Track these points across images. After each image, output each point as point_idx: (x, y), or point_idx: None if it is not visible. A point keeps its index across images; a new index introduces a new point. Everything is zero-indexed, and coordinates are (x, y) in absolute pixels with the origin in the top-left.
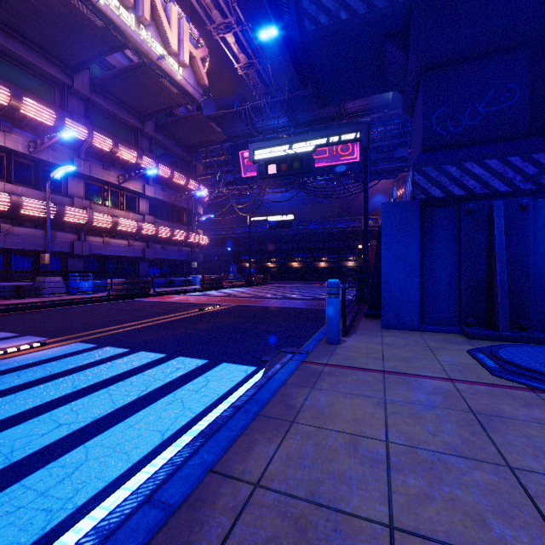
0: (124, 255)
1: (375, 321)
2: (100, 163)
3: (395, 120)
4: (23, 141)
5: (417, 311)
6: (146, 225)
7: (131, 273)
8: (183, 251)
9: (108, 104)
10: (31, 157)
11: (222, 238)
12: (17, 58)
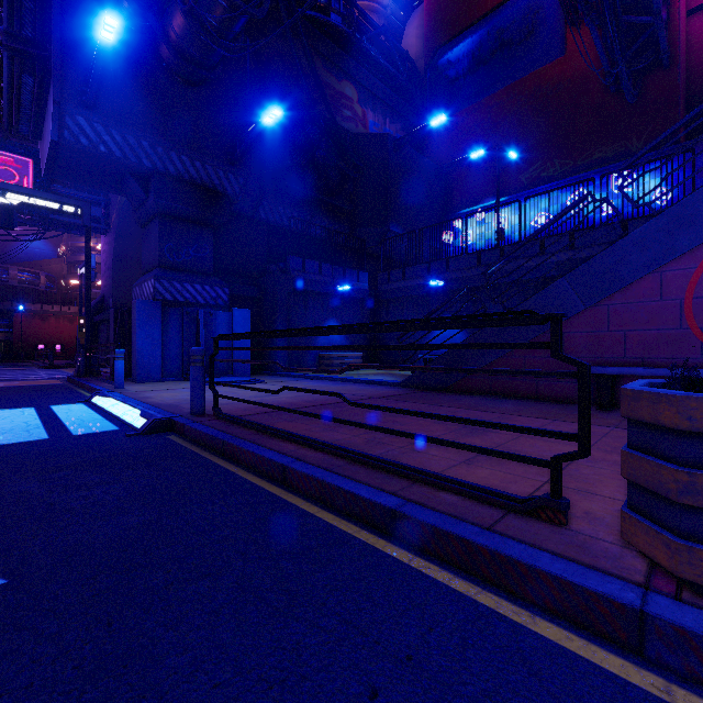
0: None
1: (126, 381)
2: None
3: None
4: None
5: (160, 369)
6: None
7: None
8: None
9: None
10: None
11: None
12: None
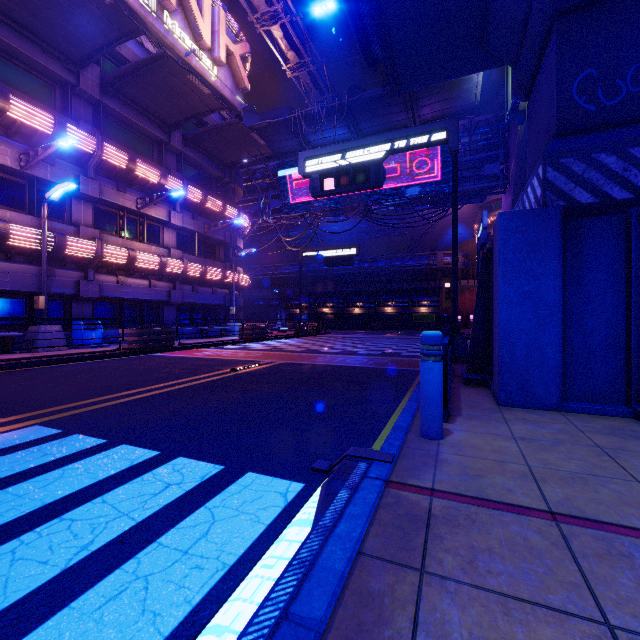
0: (144, 298)
1: (483, 391)
2: (114, 182)
3: (483, 128)
4: (12, 153)
5: (557, 379)
6: (172, 261)
7: (154, 321)
8: (219, 294)
9: (124, 109)
10: (23, 173)
11: (268, 279)
12: (5, 48)
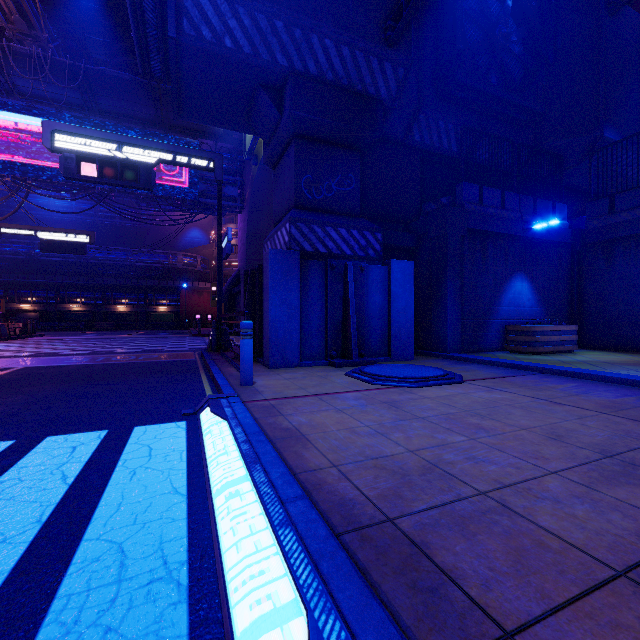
0: None
1: (256, 364)
2: None
3: (225, 154)
4: None
5: (298, 349)
6: None
7: None
8: None
9: None
10: None
11: None
12: None
